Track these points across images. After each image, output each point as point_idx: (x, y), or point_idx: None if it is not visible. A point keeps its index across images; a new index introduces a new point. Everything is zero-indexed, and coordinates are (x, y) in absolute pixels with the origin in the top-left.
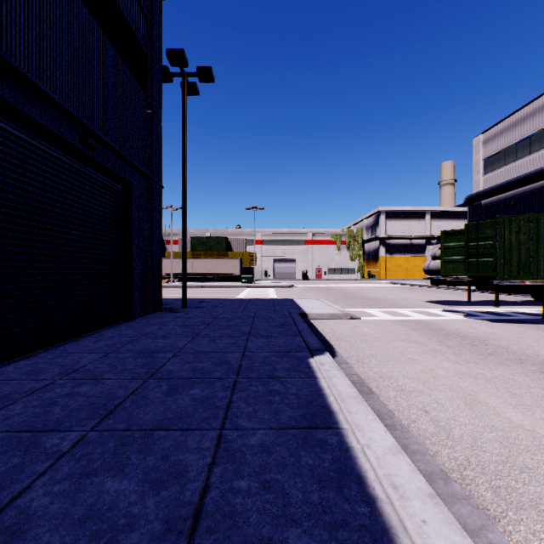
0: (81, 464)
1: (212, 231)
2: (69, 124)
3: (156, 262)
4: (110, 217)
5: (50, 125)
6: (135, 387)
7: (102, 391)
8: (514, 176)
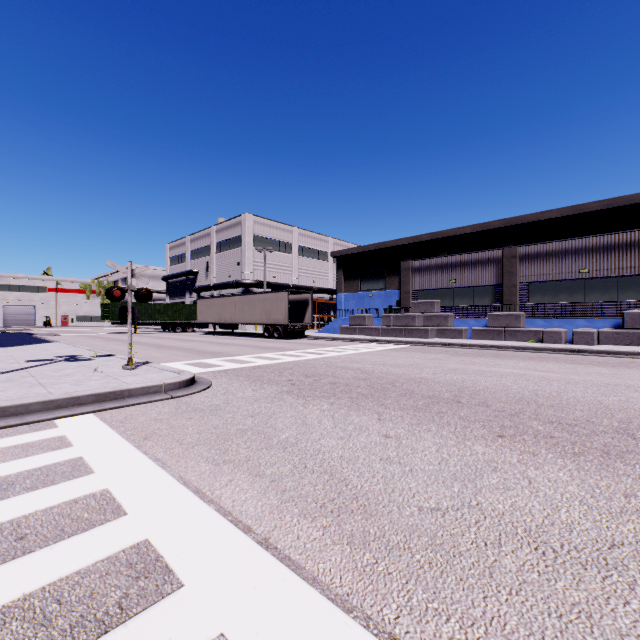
0: None
1: None
2: None
3: None
4: None
5: None
6: None
7: None
8: (178, 271)
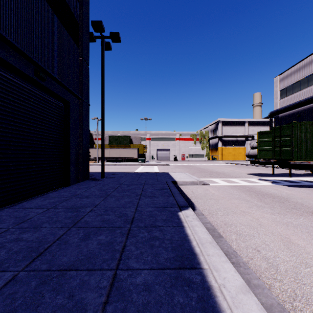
0: (5, 303)
1: (121, 133)
2: (26, 63)
3: (85, 150)
4: (56, 122)
5: (13, 62)
6: (61, 234)
7: (38, 237)
8: (298, 100)
